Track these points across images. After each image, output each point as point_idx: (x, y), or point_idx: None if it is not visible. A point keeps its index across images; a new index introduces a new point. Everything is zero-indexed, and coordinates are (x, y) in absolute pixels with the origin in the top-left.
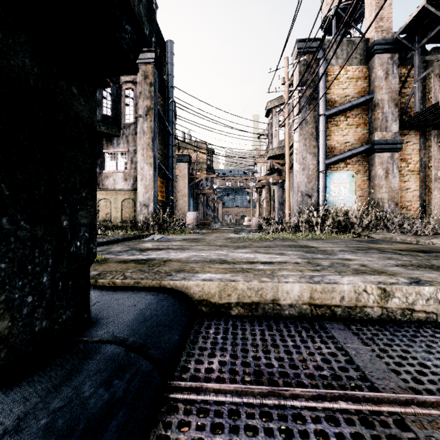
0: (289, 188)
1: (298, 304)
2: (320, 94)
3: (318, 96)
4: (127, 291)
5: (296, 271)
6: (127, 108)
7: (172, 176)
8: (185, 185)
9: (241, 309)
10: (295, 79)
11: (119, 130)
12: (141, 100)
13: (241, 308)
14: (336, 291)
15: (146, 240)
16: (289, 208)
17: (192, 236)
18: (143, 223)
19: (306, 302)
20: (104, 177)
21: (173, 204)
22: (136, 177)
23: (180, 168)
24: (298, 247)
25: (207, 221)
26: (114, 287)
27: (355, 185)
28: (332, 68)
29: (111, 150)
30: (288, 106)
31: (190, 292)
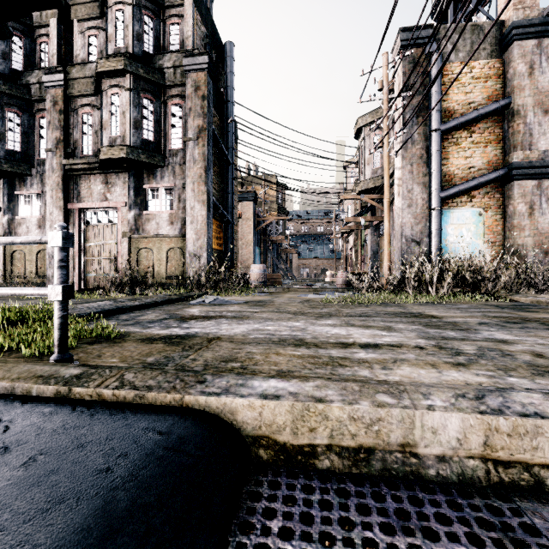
0: (389, 232)
1: (458, 456)
2: (433, 102)
3: (430, 105)
4: (114, 419)
5: (425, 365)
6: (173, 131)
7: (231, 218)
8: (249, 231)
9: (337, 459)
10: (396, 83)
11: (164, 159)
12: (191, 118)
13: (337, 457)
14: (544, 433)
15: (193, 304)
16: (389, 259)
17: (256, 297)
18: (193, 279)
19: (475, 453)
20: (144, 219)
21: (233, 254)
22: (185, 220)
23: (243, 208)
24: (410, 316)
25: (277, 277)
26: (97, 405)
27: (484, 226)
28: (450, 65)
29: (154, 186)
30: (387, 119)
31: (236, 419)
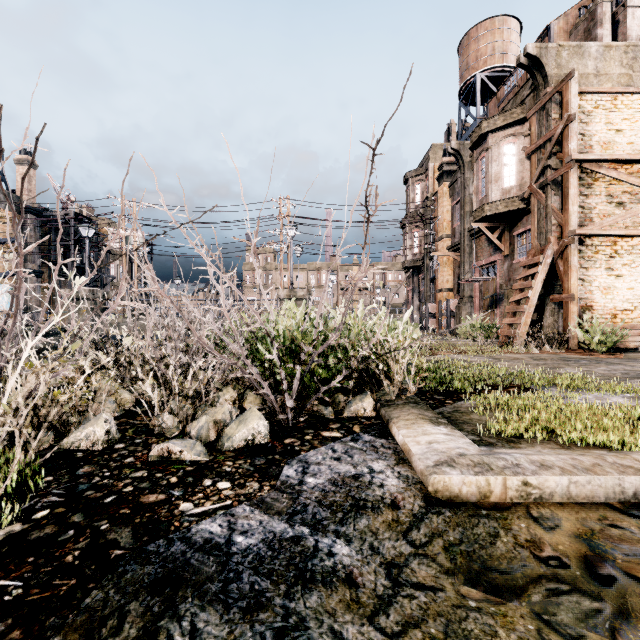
0: None
1: None
2: None
3: None
4: None
5: None
6: None
7: None
8: None
9: None
10: None
11: None
12: None
13: None
14: None
15: None
16: None
17: None
18: None
19: None
20: None
21: None
22: None
23: None
24: None
25: None
26: None
27: None
28: None
29: None
30: None
31: None
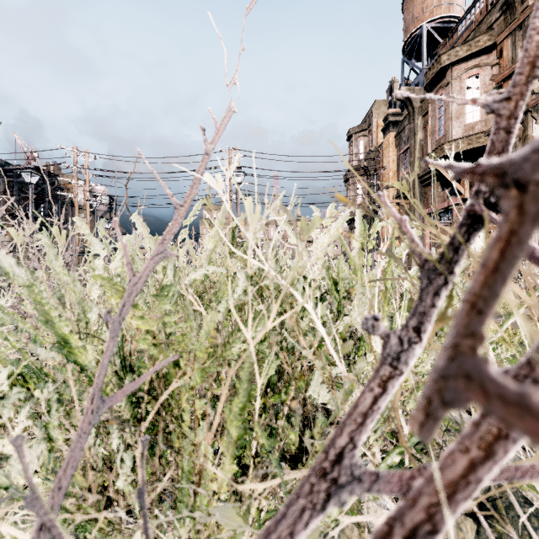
0: None
1: None
2: None
3: None
4: None
5: None
6: None
7: None
8: None
9: None
10: None
11: None
12: None
13: None
14: None
15: None
16: None
17: None
18: None
19: None
20: None
21: None
22: None
23: None
24: None
25: None
26: None
27: None
28: None
29: None
30: None
31: None
